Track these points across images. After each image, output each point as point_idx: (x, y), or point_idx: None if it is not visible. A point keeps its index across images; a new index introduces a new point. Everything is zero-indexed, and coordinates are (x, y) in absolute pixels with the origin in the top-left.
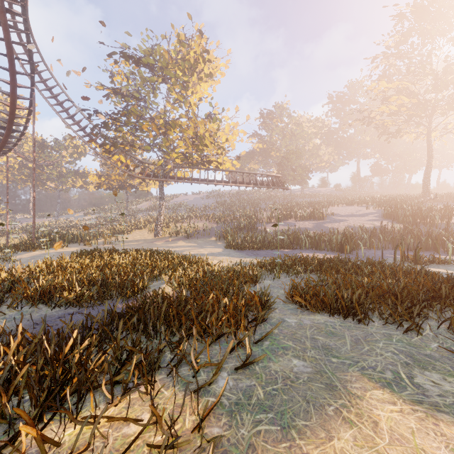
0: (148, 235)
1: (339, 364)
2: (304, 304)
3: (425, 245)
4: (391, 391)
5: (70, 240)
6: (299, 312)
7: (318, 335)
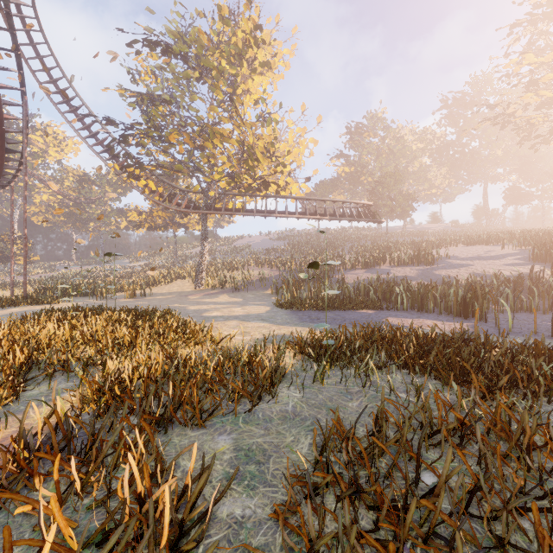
0: (189, 286)
1: None
2: None
3: None
4: None
5: (87, 293)
6: None
7: None
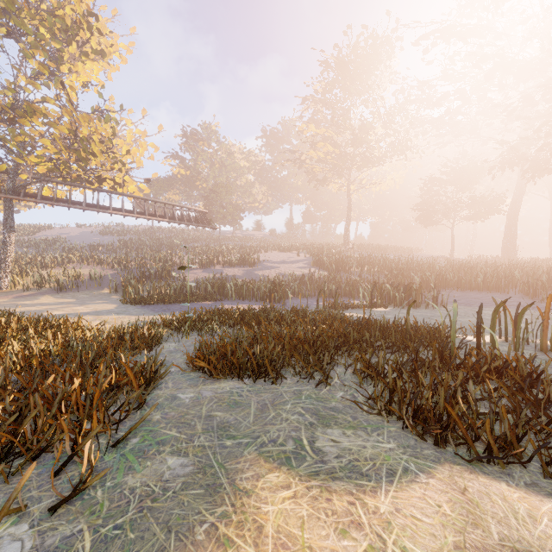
0: None
1: (234, 447)
2: (209, 369)
3: (345, 292)
4: (289, 469)
5: None
6: (201, 381)
7: (218, 409)
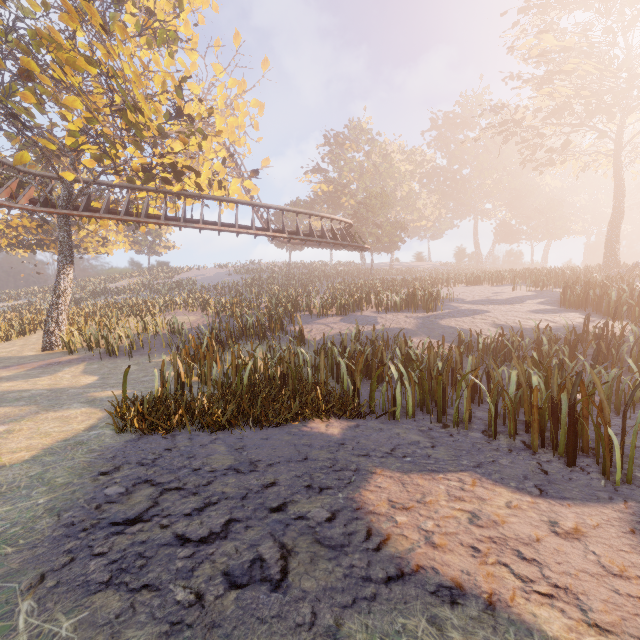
0: (41, 344)
1: None
2: None
3: None
4: None
5: None
6: None
7: None
